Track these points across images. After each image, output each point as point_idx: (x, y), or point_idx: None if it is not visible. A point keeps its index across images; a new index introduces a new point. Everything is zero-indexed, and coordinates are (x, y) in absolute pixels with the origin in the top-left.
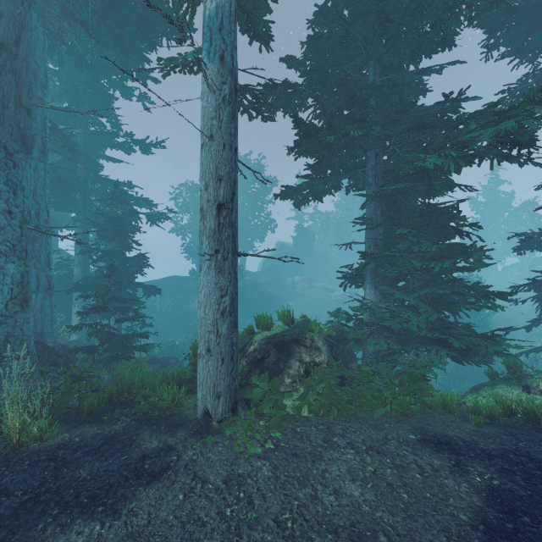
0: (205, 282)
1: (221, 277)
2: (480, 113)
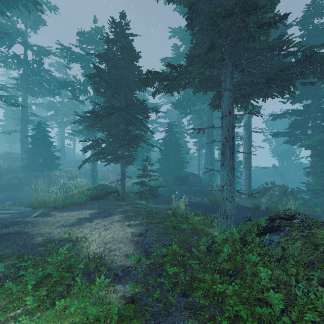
0: (243, 172)
1: (246, 171)
2: None
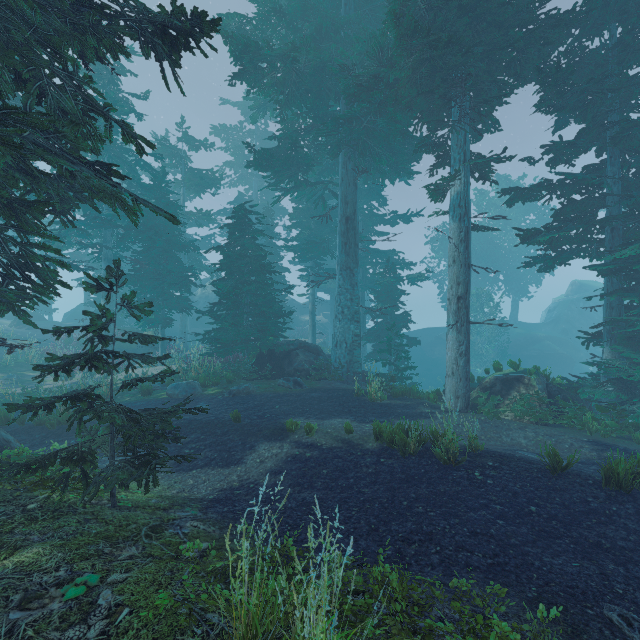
0: (450, 338)
1: (459, 335)
2: None
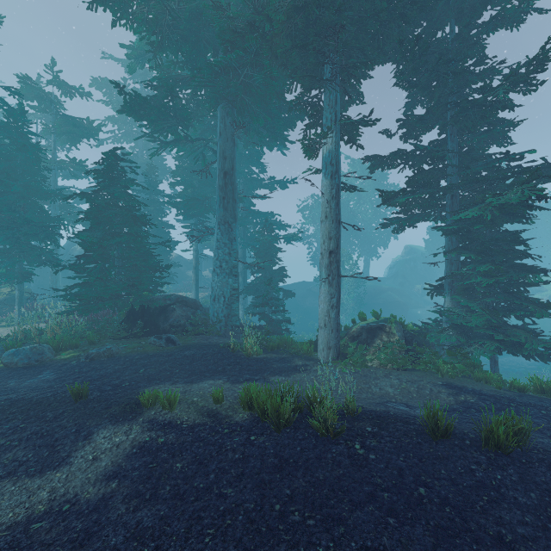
0: (323, 291)
1: (331, 288)
2: (522, 171)
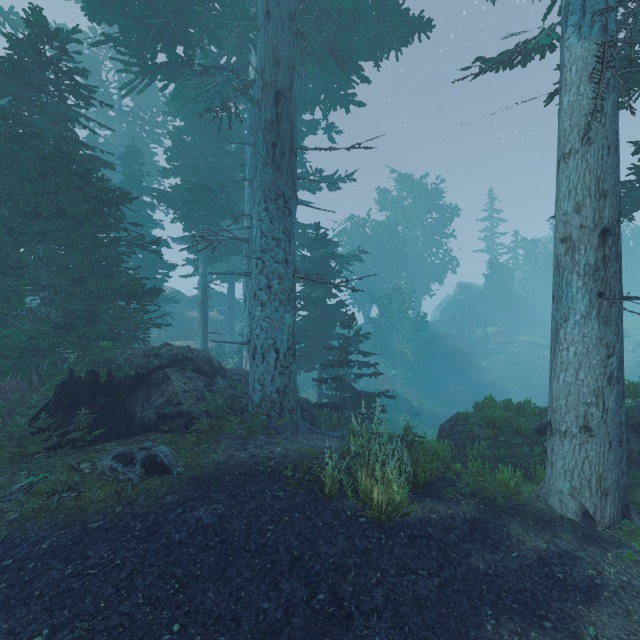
0: (576, 336)
1: (606, 329)
2: None
